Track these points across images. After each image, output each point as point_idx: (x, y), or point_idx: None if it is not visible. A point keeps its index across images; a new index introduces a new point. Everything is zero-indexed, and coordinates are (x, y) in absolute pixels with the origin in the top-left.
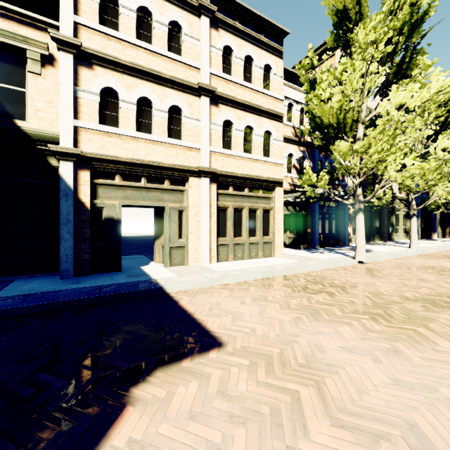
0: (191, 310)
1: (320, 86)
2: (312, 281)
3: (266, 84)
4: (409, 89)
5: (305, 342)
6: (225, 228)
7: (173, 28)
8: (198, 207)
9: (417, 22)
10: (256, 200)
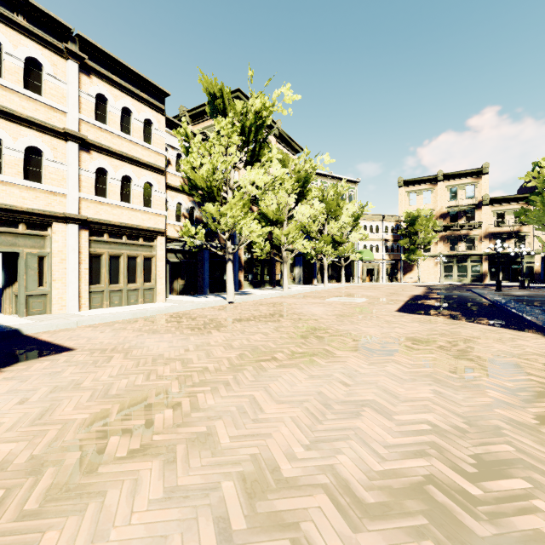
0: (51, 340)
1: (192, 155)
2: (175, 316)
3: (147, 136)
4: (257, 172)
5: (136, 342)
6: (99, 275)
7: (31, 63)
8: (65, 253)
9: (260, 126)
10: (137, 248)
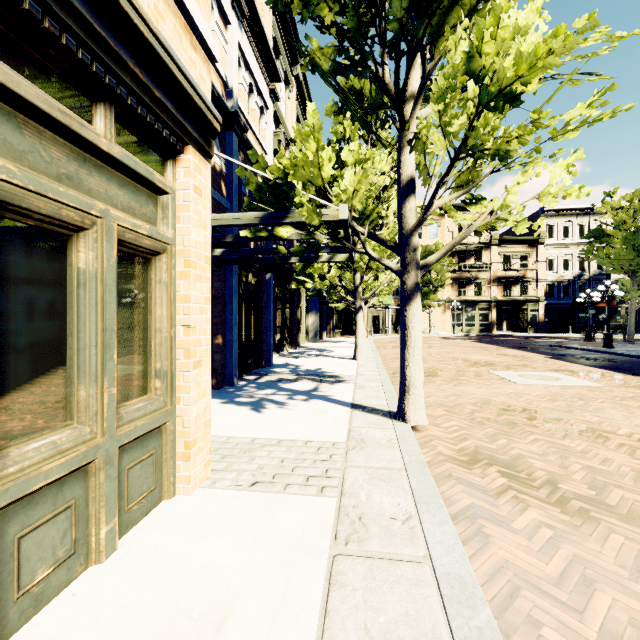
0: None
1: None
2: None
3: None
4: (538, 5)
5: None
6: None
7: None
8: None
9: None
10: (73, 166)
